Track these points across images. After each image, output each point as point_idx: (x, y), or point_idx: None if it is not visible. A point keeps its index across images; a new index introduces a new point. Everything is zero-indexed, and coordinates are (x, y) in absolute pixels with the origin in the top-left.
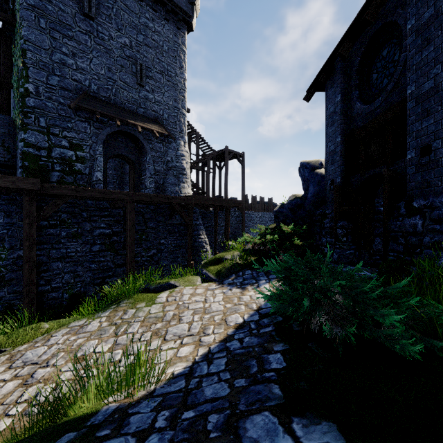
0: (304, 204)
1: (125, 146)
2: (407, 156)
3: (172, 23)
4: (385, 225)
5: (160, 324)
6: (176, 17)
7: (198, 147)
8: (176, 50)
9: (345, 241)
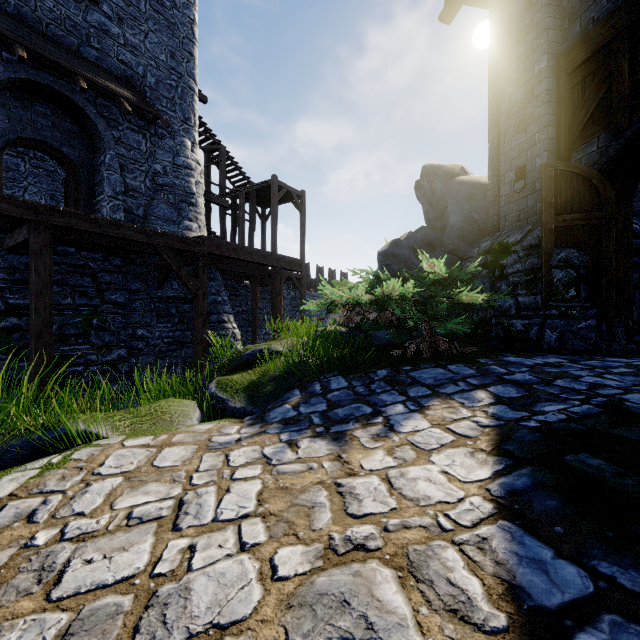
0: (443, 238)
1: (53, 126)
2: None
3: None
4: None
5: None
6: None
7: (223, 172)
8: None
9: (572, 297)
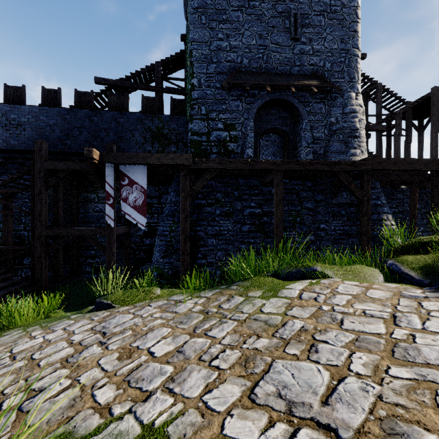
0: None
1: (278, 118)
2: None
3: None
4: None
5: (265, 342)
6: None
7: (379, 103)
8: None
9: None
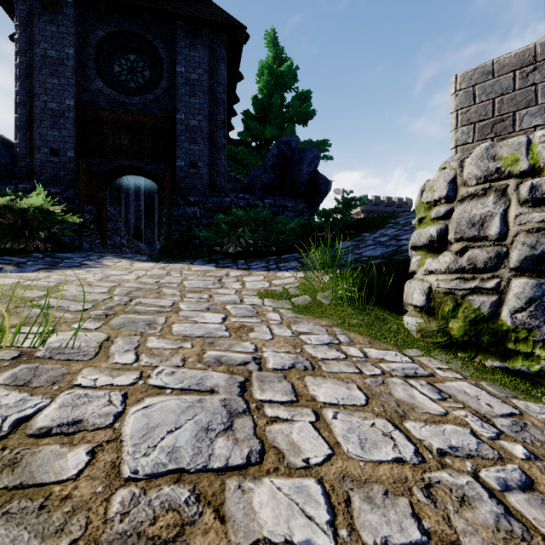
0: None
1: None
2: (177, 163)
3: None
4: (170, 211)
5: (170, 289)
6: None
7: None
8: None
9: (93, 228)
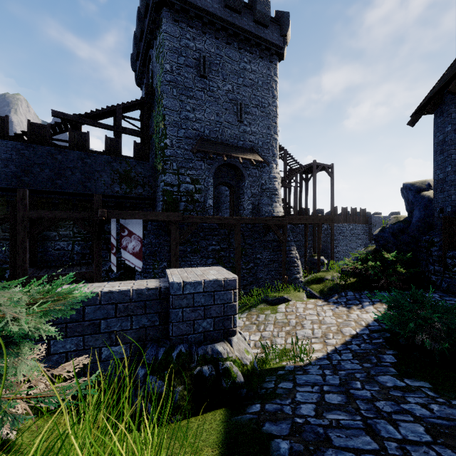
0: (408, 229)
1: (227, 174)
2: None
3: (266, 59)
4: None
5: (289, 328)
6: (269, 52)
7: (285, 163)
8: (269, 83)
9: (455, 271)
